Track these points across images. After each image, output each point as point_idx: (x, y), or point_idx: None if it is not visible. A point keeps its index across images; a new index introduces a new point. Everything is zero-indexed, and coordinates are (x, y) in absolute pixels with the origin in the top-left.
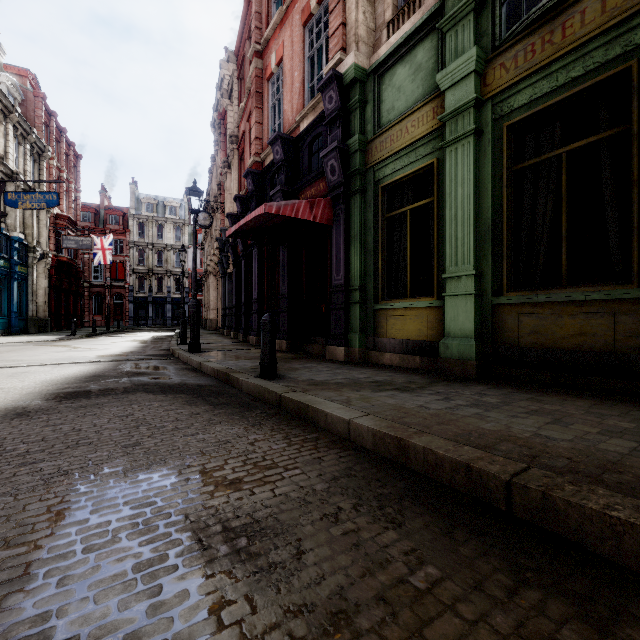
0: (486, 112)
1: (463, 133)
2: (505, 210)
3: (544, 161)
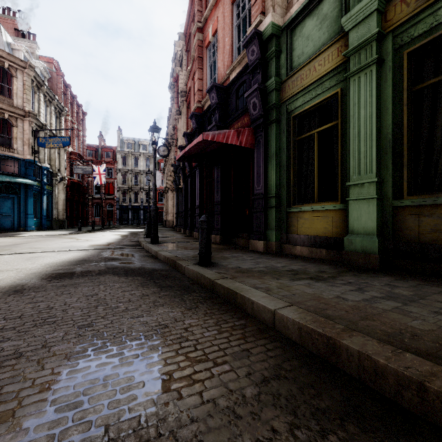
0: (387, 44)
1: (366, 63)
2: (405, 125)
3: None
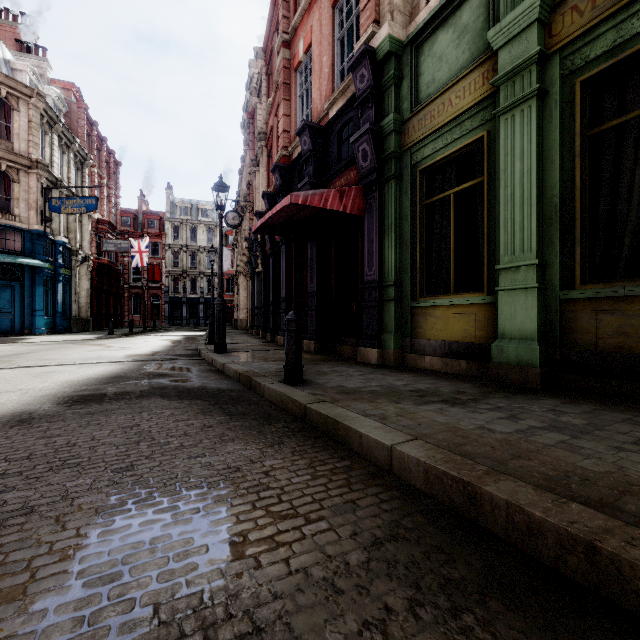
0: (552, 68)
1: (522, 96)
2: (578, 184)
3: (630, 121)
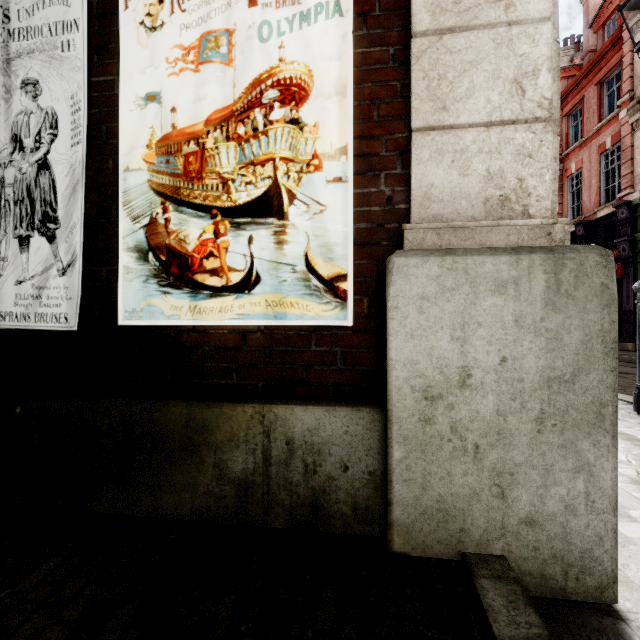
0: None
1: None
2: None
3: None
